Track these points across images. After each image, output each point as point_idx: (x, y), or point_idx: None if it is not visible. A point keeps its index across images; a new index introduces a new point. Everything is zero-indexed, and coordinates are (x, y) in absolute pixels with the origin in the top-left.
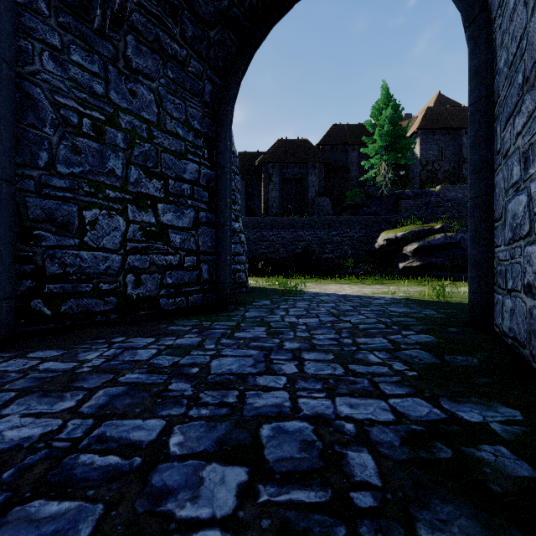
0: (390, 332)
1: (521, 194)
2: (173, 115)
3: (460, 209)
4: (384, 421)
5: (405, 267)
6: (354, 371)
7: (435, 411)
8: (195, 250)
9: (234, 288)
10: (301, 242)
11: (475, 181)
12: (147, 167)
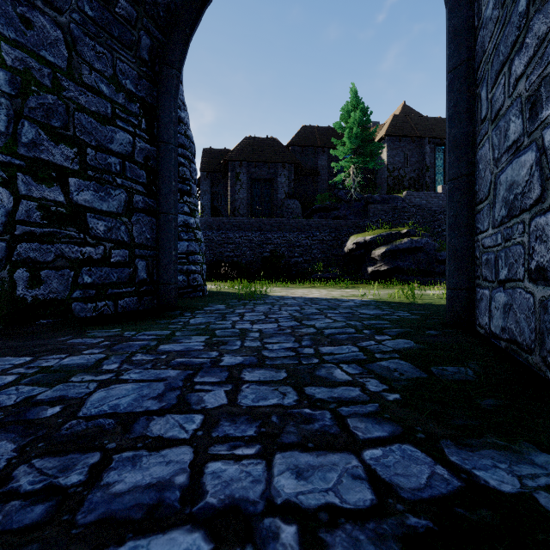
0: (361, 338)
1: (524, 153)
2: (94, 65)
3: (424, 215)
4: (357, 510)
5: (374, 271)
6: (312, 397)
7: (441, 472)
8: (127, 242)
9: (187, 292)
10: (270, 245)
11: (454, 159)
12: (51, 126)
